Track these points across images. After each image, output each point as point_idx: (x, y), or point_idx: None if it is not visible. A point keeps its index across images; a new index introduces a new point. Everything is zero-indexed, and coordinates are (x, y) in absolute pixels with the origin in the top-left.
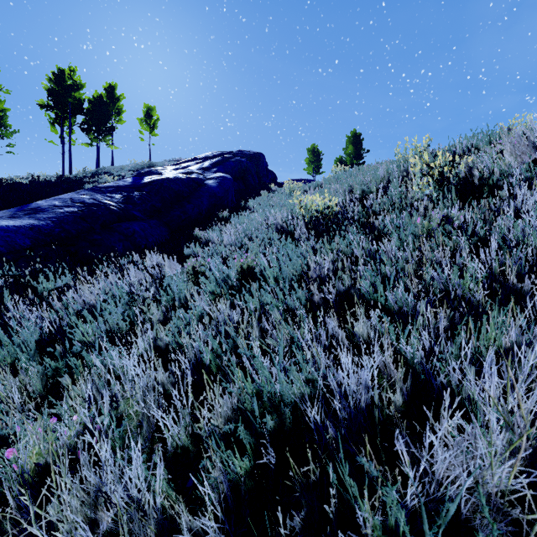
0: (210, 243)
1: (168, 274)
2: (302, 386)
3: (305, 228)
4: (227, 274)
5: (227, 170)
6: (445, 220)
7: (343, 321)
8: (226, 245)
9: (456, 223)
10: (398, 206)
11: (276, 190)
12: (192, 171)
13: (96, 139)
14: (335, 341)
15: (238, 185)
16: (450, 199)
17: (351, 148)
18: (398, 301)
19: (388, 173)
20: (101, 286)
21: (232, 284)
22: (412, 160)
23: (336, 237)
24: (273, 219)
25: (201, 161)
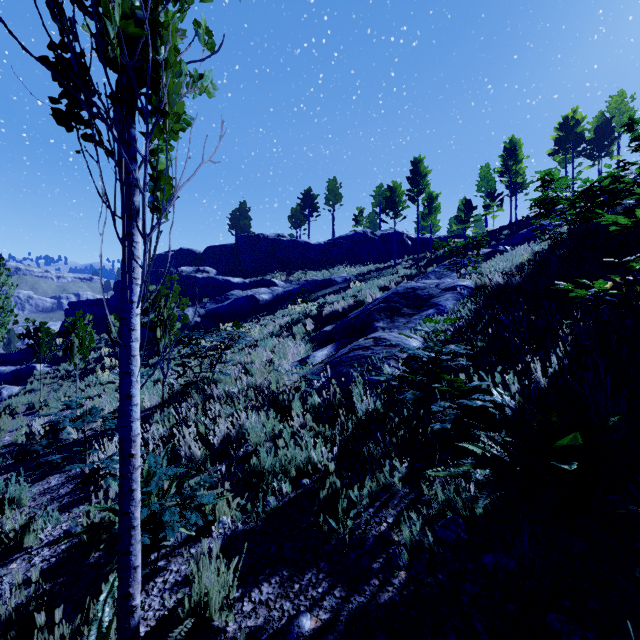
0: None
1: None
2: None
3: None
4: None
5: None
6: None
7: None
8: None
9: None
10: None
11: None
12: None
13: (598, 158)
14: None
15: None
16: None
17: None
18: None
19: None
20: None
21: None
22: None
23: None
24: None
25: None
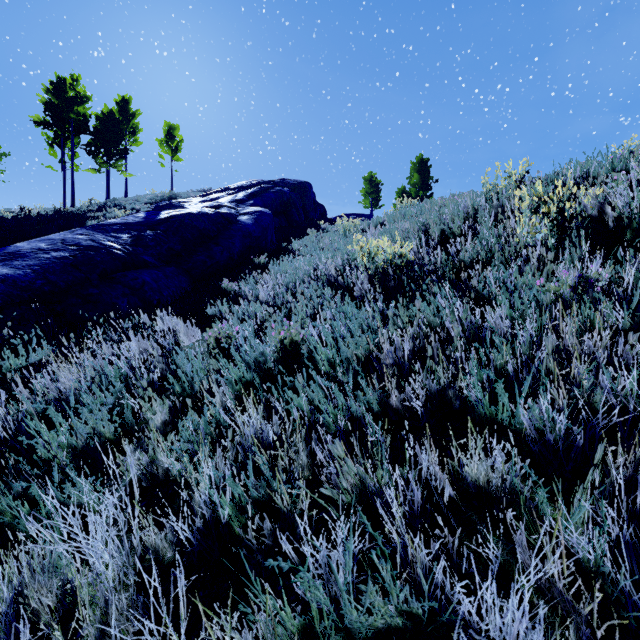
0: (241, 300)
1: (184, 344)
2: (390, 612)
3: (369, 283)
4: (262, 353)
5: (266, 203)
6: (579, 280)
7: (439, 442)
8: (262, 302)
9: (614, 291)
10: (497, 256)
11: (326, 227)
12: (222, 204)
13: (106, 164)
14: (433, 489)
15: (280, 222)
16: (578, 247)
17: (417, 177)
18: (535, 423)
19: (473, 208)
20: (90, 363)
21: (269, 367)
22: (518, 192)
23: (417, 303)
24: (325, 268)
25: (235, 192)
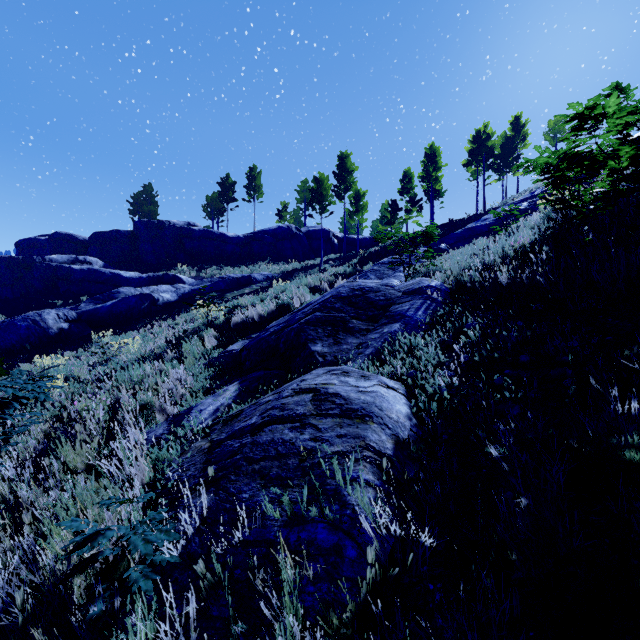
0: None
1: None
2: None
3: None
4: None
5: None
6: None
7: None
8: None
9: None
10: None
11: None
12: None
13: (504, 173)
14: None
15: None
16: None
17: None
18: None
19: None
20: None
21: None
22: None
23: None
24: None
25: None
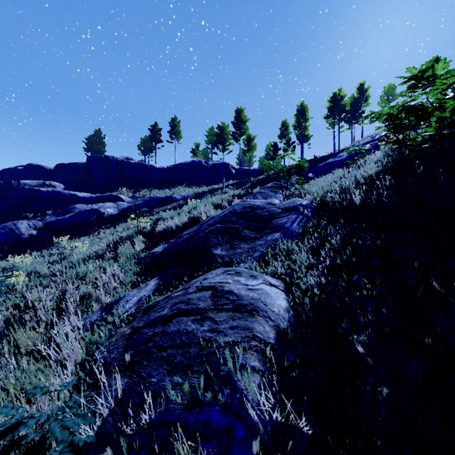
0: None
1: None
2: None
3: None
4: None
5: None
6: None
7: None
8: None
9: None
10: None
11: None
12: None
13: (352, 124)
14: None
15: None
16: None
17: None
18: None
19: None
20: None
21: None
22: None
23: None
24: None
25: None
